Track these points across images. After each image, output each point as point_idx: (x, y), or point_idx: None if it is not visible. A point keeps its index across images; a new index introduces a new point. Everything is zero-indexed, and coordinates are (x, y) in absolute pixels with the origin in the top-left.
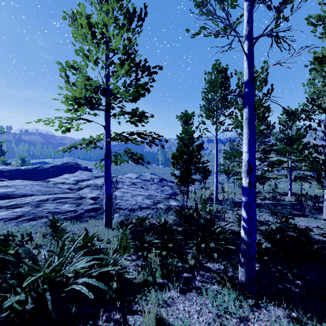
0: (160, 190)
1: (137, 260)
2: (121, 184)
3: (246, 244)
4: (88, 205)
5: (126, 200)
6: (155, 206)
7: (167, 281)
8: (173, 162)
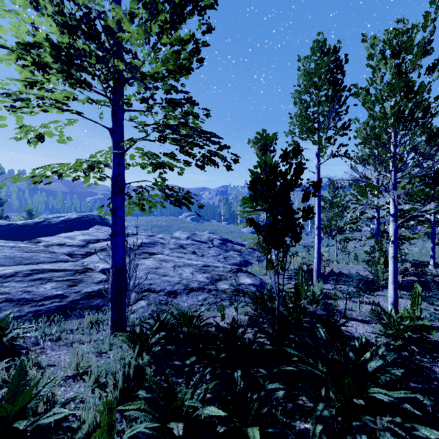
0: (222, 256)
1: None
2: (161, 247)
3: None
4: (94, 283)
5: (162, 274)
6: (214, 285)
7: None
8: (253, 196)
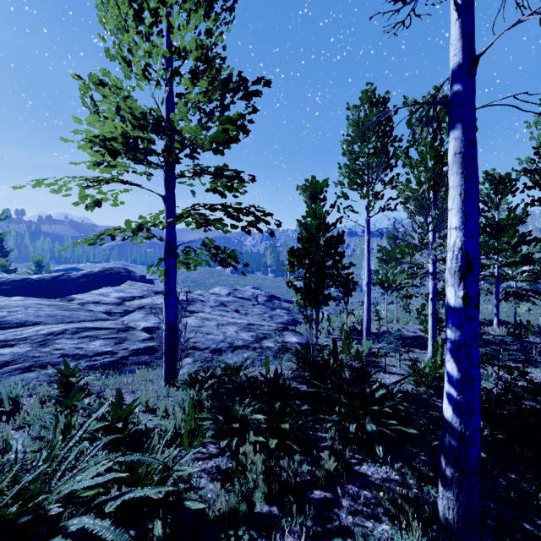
0: (268, 315)
1: (218, 456)
2: (201, 305)
3: (458, 437)
4: (139, 341)
5: (206, 333)
6: (259, 343)
7: (279, 510)
8: (292, 262)
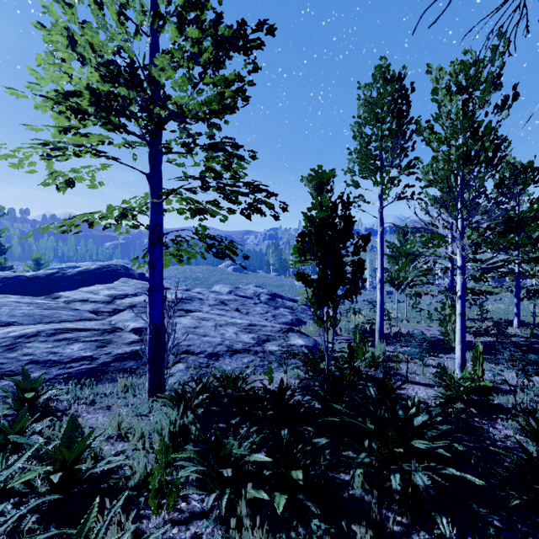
0: (271, 314)
1: (202, 516)
2: (199, 304)
3: None
4: (125, 344)
5: (202, 335)
6: (261, 346)
7: None
8: (302, 250)
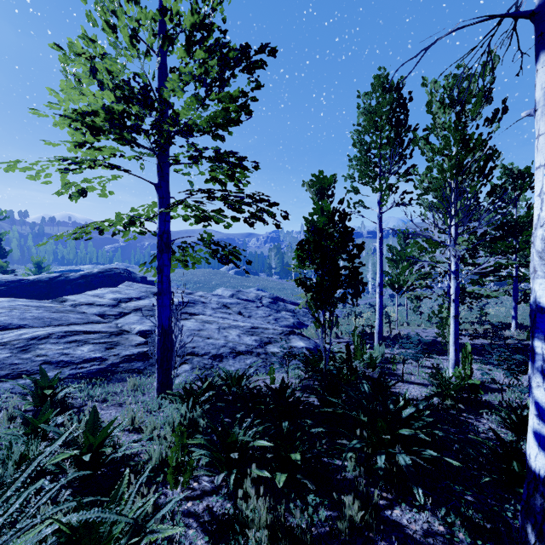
0: (273, 317)
1: (212, 493)
2: (202, 307)
3: None
4: (132, 346)
5: (206, 337)
6: (263, 348)
7: None
8: (301, 257)
